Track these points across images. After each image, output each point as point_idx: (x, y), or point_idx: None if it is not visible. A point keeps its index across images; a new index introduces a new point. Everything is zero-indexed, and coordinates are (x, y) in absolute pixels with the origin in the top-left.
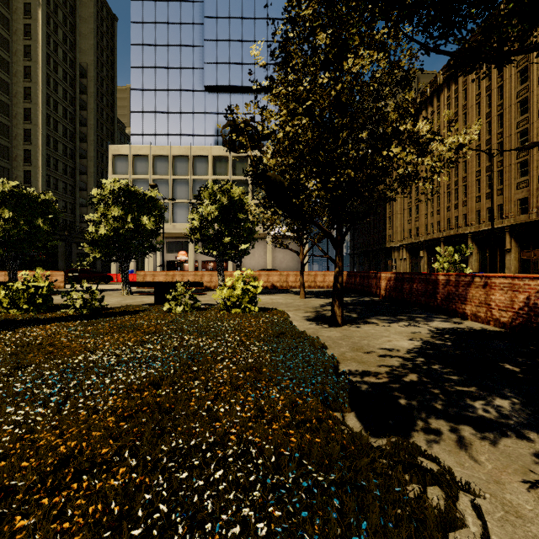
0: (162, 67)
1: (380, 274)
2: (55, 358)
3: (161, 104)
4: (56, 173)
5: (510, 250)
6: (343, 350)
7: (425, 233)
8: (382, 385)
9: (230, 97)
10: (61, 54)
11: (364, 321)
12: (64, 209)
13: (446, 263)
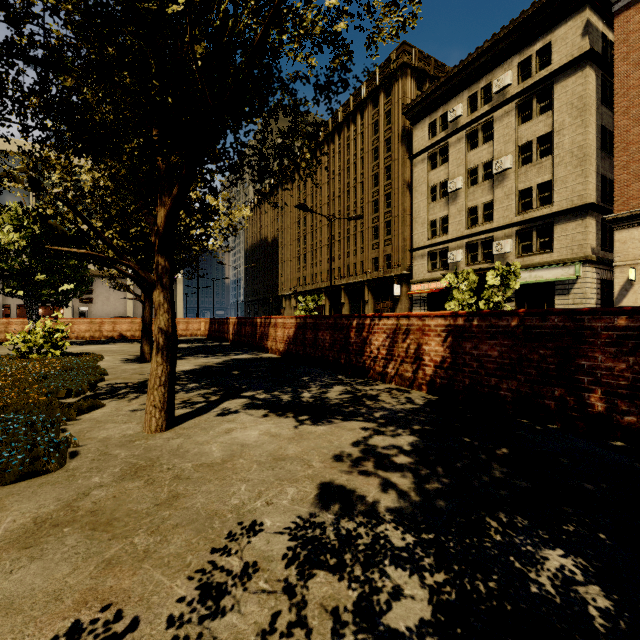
0: None
1: (229, 320)
2: None
3: None
4: None
5: (368, 301)
6: (123, 375)
7: (311, 283)
8: (124, 386)
9: None
10: None
11: (179, 358)
12: None
13: (303, 311)
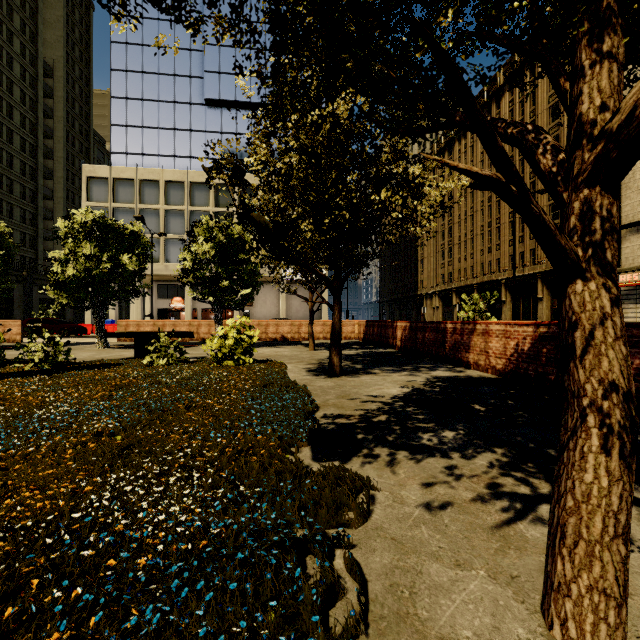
0: (151, 73)
1: (396, 324)
2: (6, 411)
3: (150, 117)
4: (11, 196)
5: (542, 298)
6: (328, 398)
7: (459, 279)
8: (349, 424)
9: (236, 114)
10: (18, 45)
11: (365, 371)
12: (22, 242)
13: (471, 311)
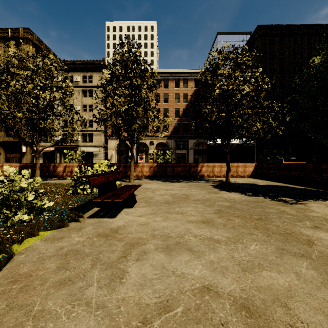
0: None
1: None
2: None
3: None
4: None
5: (1, 153)
6: None
7: None
8: None
9: None
10: None
11: None
12: None
13: None
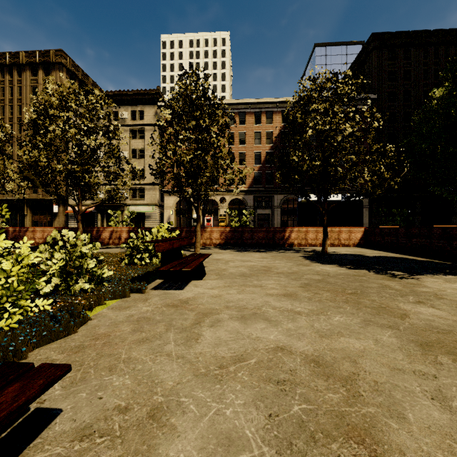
0: None
1: None
2: None
3: None
4: None
5: (27, 215)
6: None
7: None
8: None
9: None
10: None
11: None
12: None
13: None
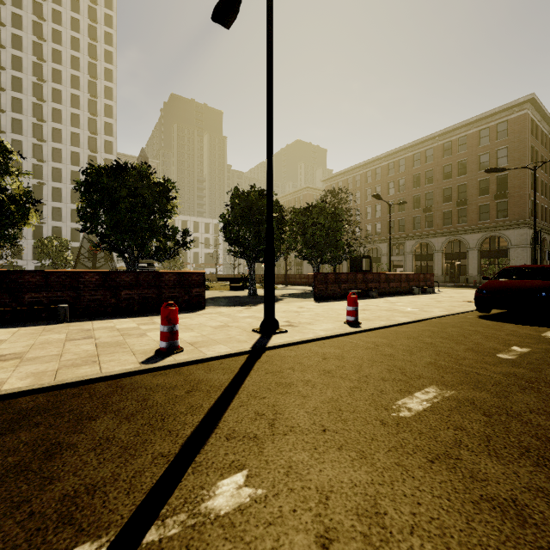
0: None
1: None
2: None
3: None
4: None
5: None
6: None
7: None
8: None
9: None
10: None
11: None
12: None
13: None
